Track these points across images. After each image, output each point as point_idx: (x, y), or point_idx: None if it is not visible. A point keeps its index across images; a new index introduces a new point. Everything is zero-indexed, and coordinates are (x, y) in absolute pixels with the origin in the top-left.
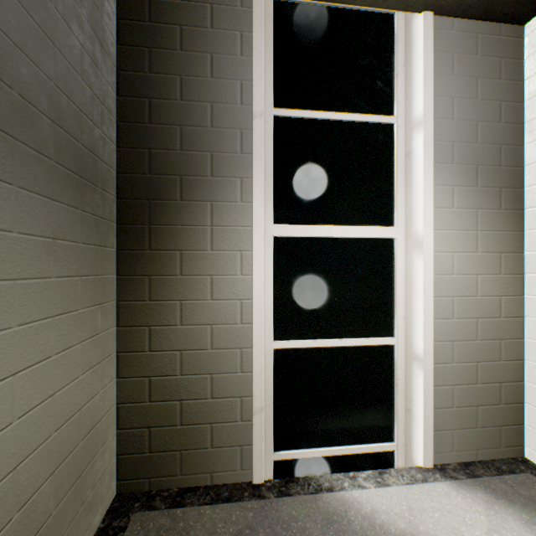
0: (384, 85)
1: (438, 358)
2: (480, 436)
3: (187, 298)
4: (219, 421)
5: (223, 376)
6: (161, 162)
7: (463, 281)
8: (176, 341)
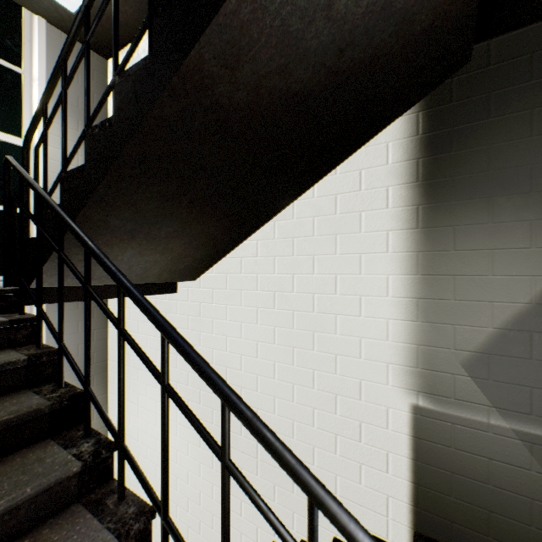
0: None
1: None
2: None
3: None
4: None
5: None
6: None
7: None
8: None
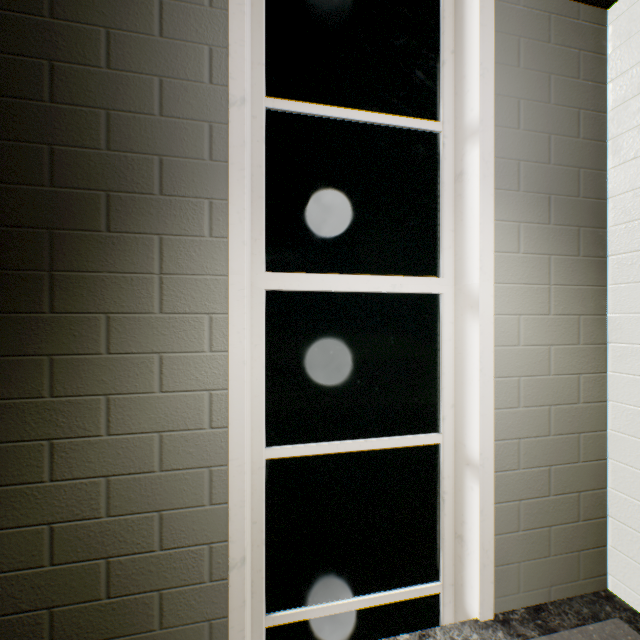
0: (427, 76)
1: (499, 464)
2: (553, 568)
3: (118, 391)
4: (173, 585)
5: (180, 513)
6: (72, 168)
7: (532, 355)
8: (99, 461)
